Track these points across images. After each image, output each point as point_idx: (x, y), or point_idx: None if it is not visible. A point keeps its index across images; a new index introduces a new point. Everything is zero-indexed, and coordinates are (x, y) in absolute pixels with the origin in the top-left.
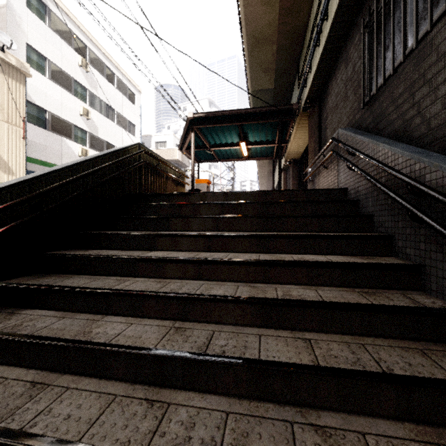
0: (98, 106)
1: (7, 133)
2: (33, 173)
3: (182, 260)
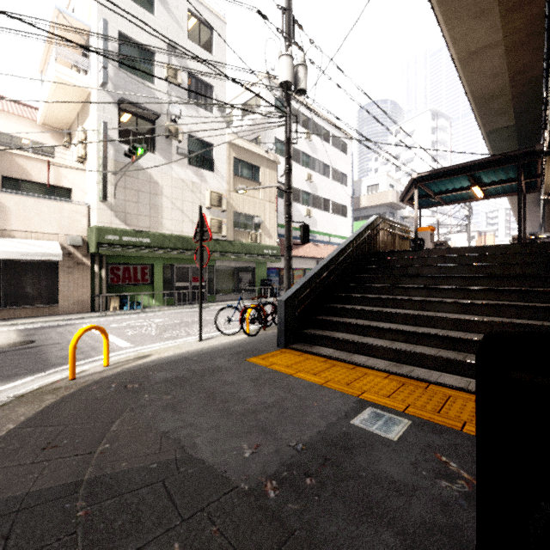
0: (317, 167)
1: (268, 209)
2: (338, 247)
3: (419, 287)
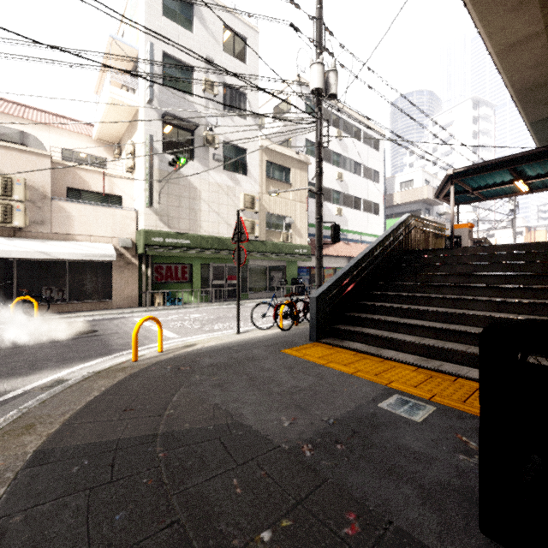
0: (348, 166)
1: (299, 209)
2: (369, 246)
3: (452, 285)
